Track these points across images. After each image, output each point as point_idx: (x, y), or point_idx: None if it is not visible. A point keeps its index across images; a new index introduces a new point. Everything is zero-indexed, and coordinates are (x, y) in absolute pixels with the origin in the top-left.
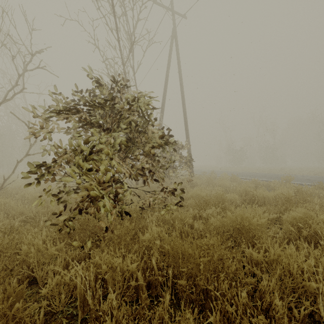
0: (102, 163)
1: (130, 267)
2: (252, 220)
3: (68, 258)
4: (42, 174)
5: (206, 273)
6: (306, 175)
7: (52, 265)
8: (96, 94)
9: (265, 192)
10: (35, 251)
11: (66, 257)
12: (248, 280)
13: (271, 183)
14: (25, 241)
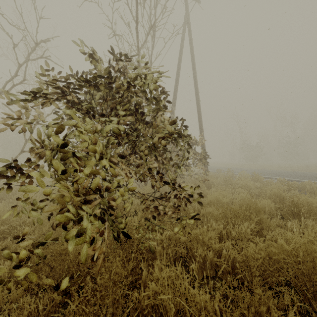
0: (85, 162)
1: None
2: None
3: None
4: (12, 178)
5: None
6: None
7: None
8: None
9: (310, 199)
10: None
11: None
12: None
13: (304, 184)
14: None
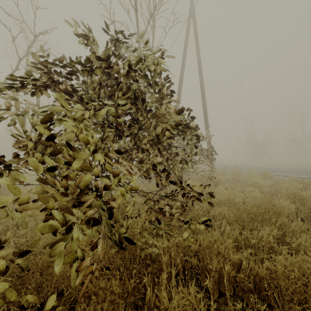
0: (76, 157)
1: None
2: None
3: None
4: None
5: None
6: None
7: None
8: None
9: None
10: None
11: None
12: None
13: None
14: None
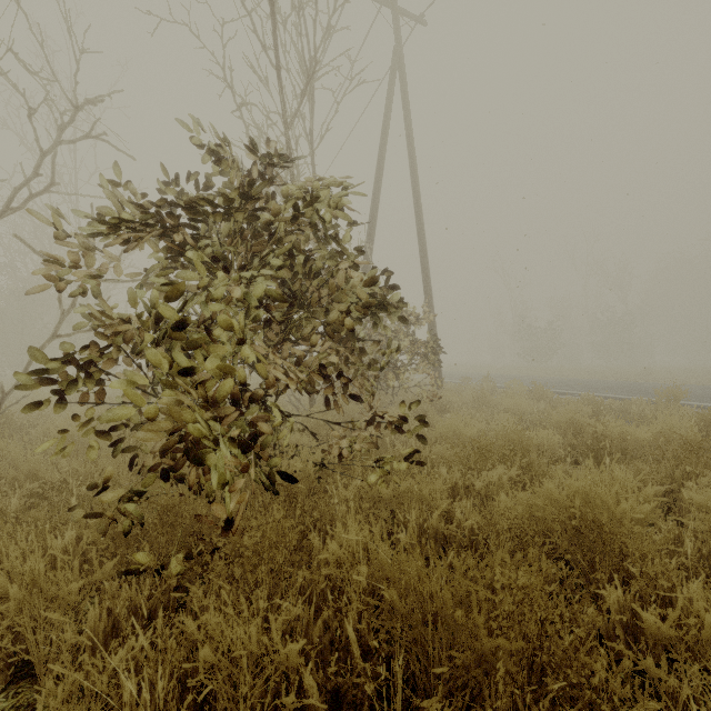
0: (215, 352)
1: (281, 651)
2: (614, 506)
3: (118, 609)
4: (68, 382)
5: (511, 688)
6: (710, 387)
7: (69, 631)
8: (211, 188)
9: (625, 428)
10: (26, 593)
11: (112, 607)
12: (641, 709)
13: (630, 403)
14: (5, 561)
